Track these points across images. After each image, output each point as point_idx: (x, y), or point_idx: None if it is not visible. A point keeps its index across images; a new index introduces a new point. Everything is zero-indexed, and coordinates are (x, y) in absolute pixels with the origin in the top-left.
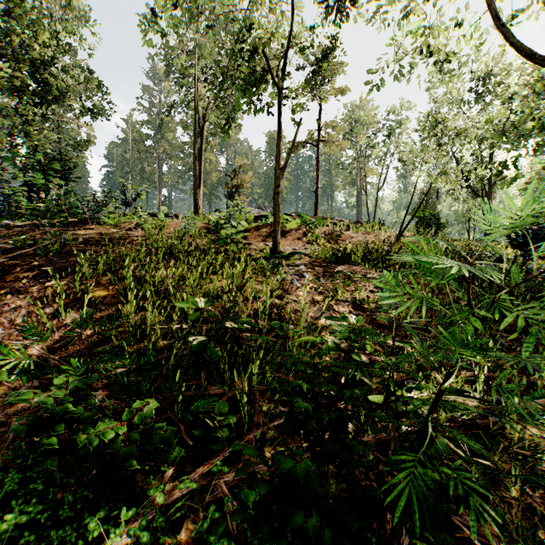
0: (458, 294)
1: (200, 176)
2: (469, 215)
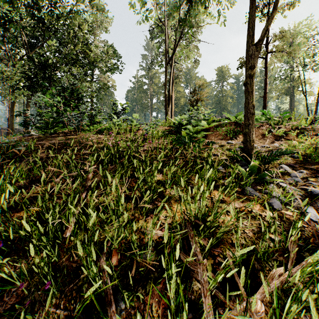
0: None
1: (170, 95)
2: None
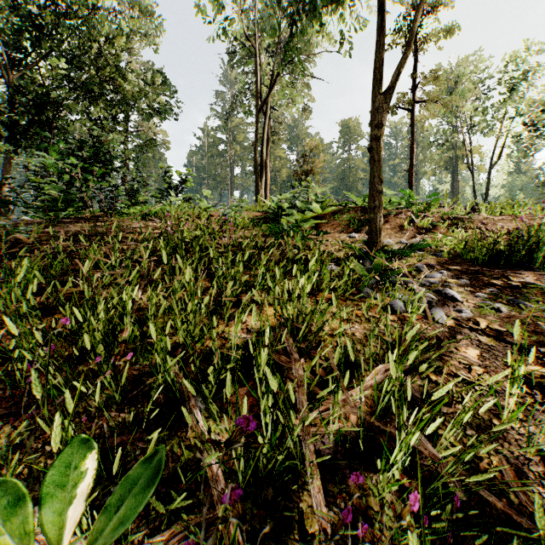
0: None
1: (263, 162)
2: None
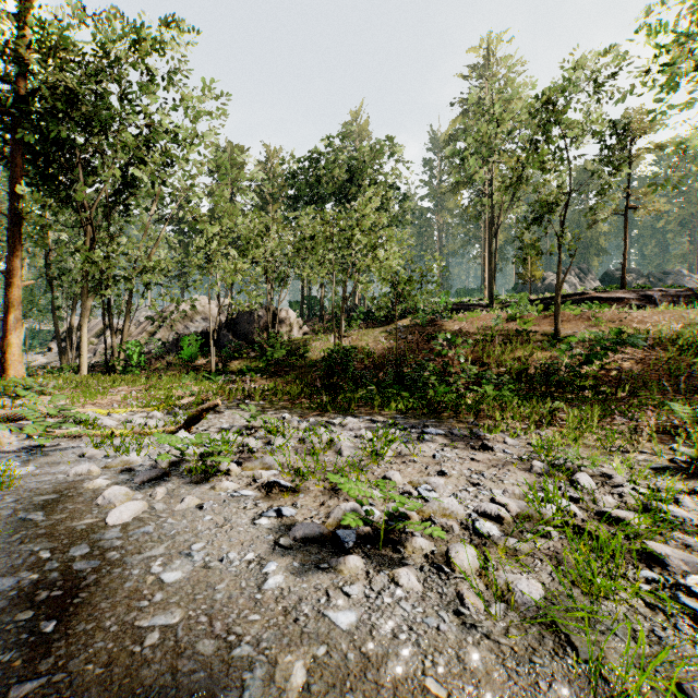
0: (697, 363)
1: (494, 268)
2: None
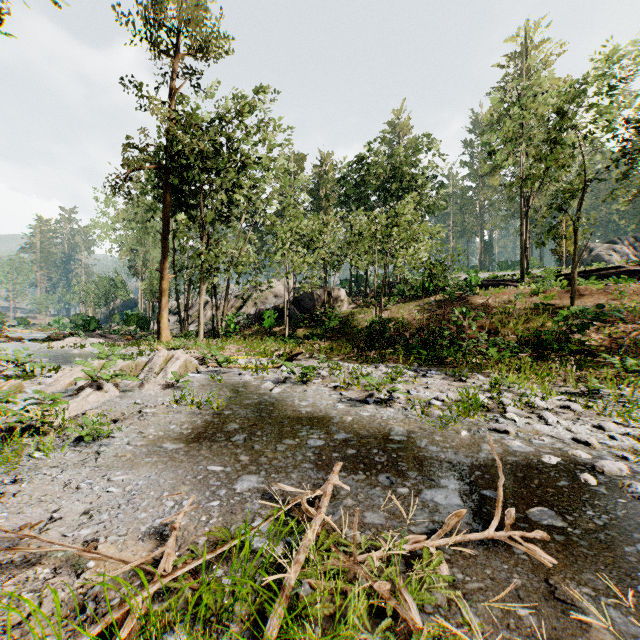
0: None
1: (525, 246)
2: None
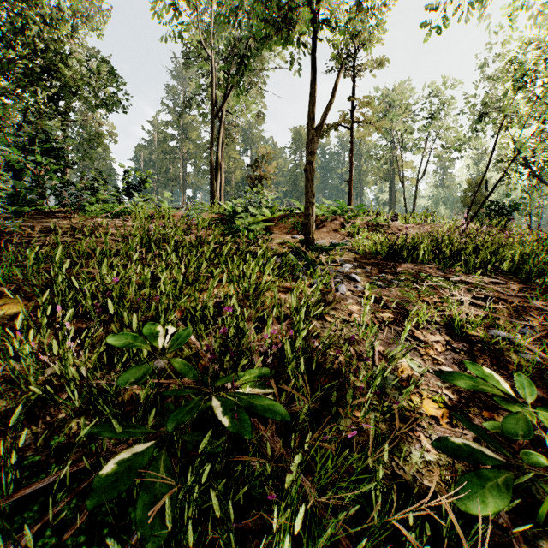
0: None
1: (218, 166)
2: (532, 206)
